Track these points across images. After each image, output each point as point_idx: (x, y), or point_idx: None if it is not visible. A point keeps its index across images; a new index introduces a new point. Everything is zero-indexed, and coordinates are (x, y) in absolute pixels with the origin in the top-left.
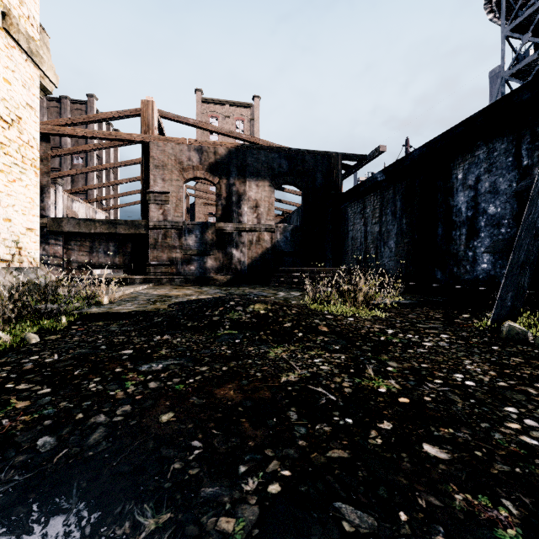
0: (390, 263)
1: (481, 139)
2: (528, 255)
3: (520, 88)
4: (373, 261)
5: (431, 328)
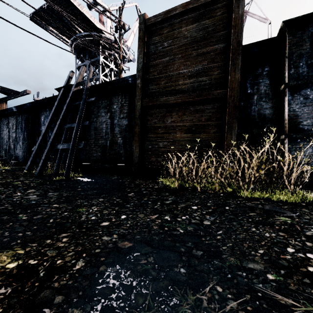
0: (20, 152)
1: (47, 108)
2: (37, 151)
3: (54, 96)
4: (13, 151)
5: (0, 176)
